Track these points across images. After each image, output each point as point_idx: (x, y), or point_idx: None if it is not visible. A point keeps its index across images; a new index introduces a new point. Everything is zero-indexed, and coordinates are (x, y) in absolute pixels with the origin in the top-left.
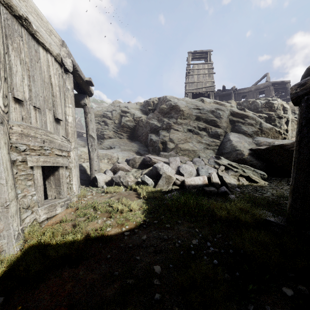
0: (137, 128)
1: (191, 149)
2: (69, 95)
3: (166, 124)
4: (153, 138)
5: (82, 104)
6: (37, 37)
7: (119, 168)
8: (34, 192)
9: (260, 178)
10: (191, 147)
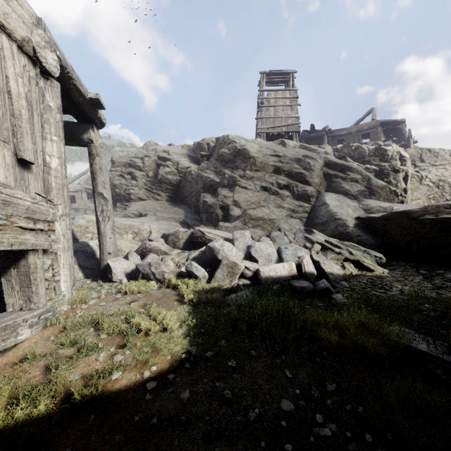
0: (183, 184)
1: (266, 218)
2: (53, 118)
3: (228, 178)
4: (207, 200)
5: (84, 141)
6: None
7: (151, 248)
8: None
9: (376, 264)
10: (267, 215)
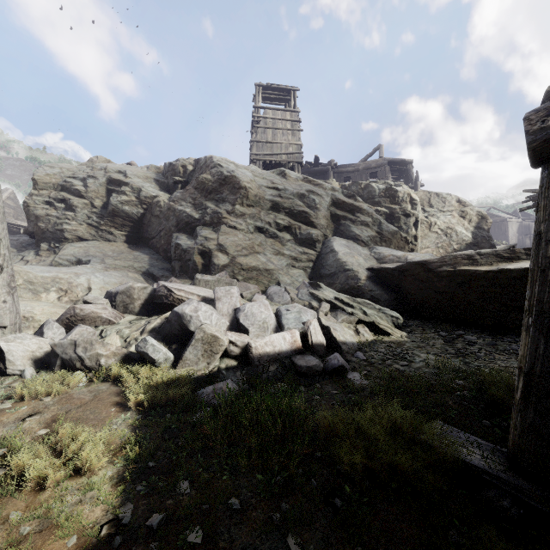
0: (147, 219)
1: (262, 268)
2: None
3: (211, 213)
4: (182, 243)
5: None
6: None
7: (85, 316)
8: None
9: (392, 325)
10: (263, 264)
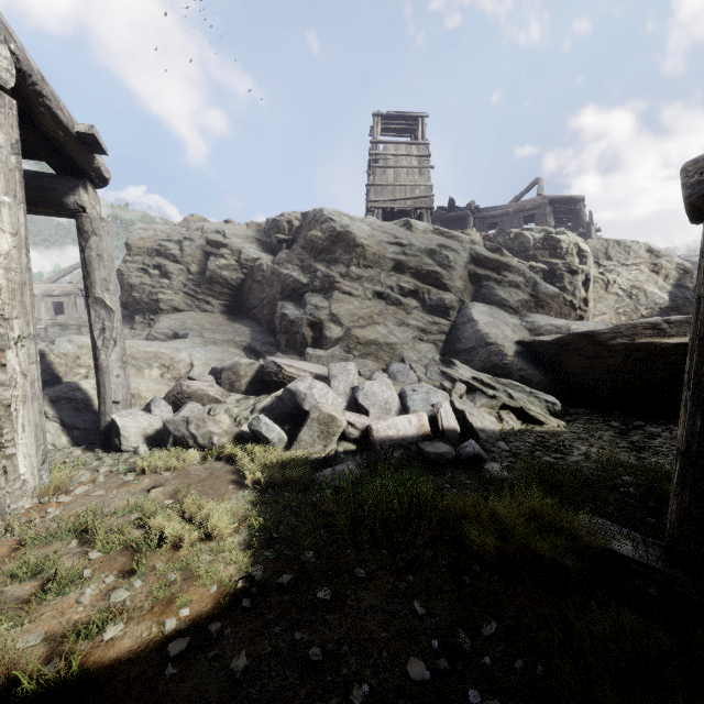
0: (248, 286)
1: (383, 342)
2: (2, 163)
3: (322, 277)
4: (288, 313)
5: (69, 207)
6: None
7: (192, 393)
8: None
9: (547, 413)
10: (384, 337)
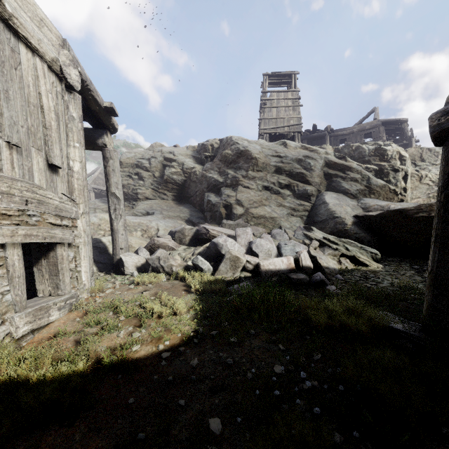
0: (188, 184)
1: (268, 216)
2: (76, 127)
3: (231, 178)
4: (211, 200)
5: (99, 145)
6: (14, 25)
7: (159, 244)
8: (6, 288)
9: (371, 260)
10: (269, 213)
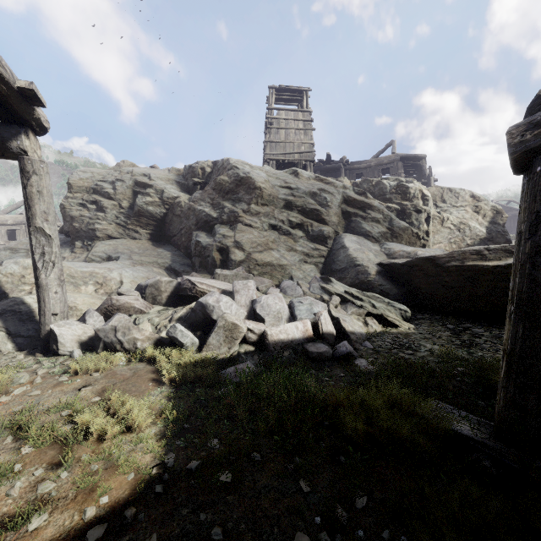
0: (169, 218)
1: (276, 264)
2: None
3: (228, 213)
4: (201, 241)
5: (13, 151)
6: None
7: (120, 306)
8: None
9: (400, 318)
10: (277, 260)
